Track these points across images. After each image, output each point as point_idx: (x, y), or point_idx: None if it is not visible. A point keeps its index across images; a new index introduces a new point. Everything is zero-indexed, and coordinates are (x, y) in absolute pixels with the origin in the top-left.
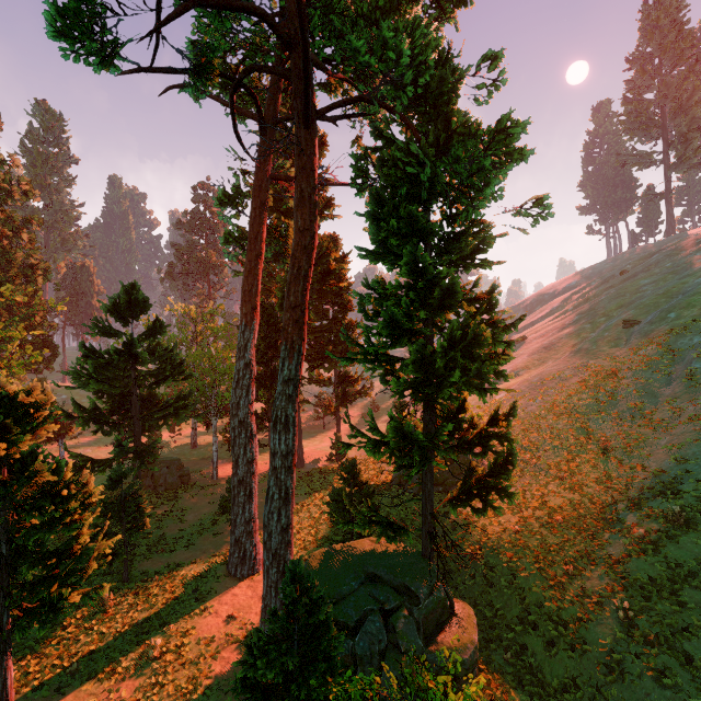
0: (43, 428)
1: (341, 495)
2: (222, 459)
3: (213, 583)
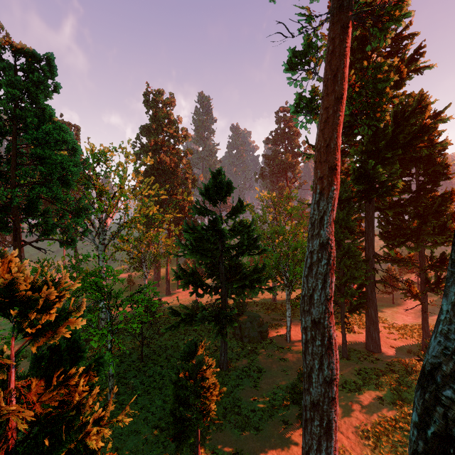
0: (67, 323)
1: None
2: (295, 319)
3: None
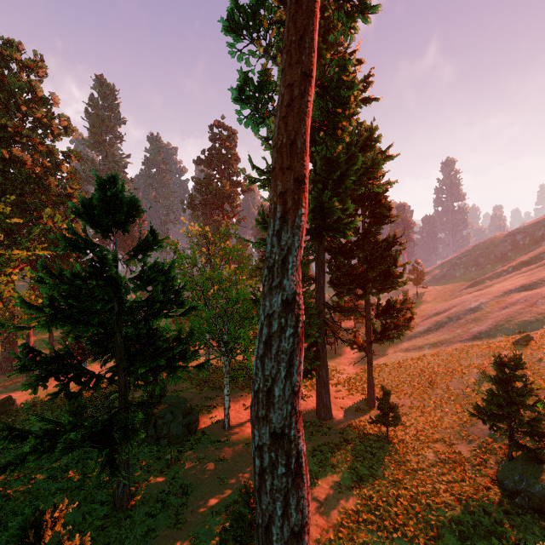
0: None
1: None
2: (235, 393)
3: None
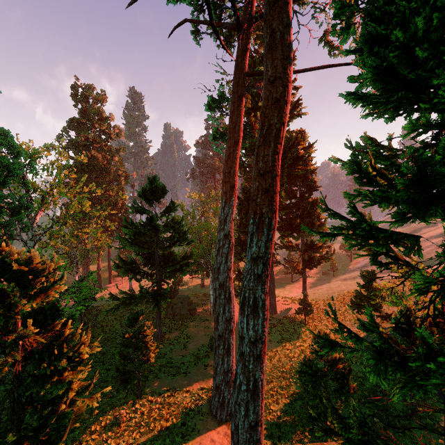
0: (54, 289)
1: (313, 370)
2: None
3: (197, 419)
